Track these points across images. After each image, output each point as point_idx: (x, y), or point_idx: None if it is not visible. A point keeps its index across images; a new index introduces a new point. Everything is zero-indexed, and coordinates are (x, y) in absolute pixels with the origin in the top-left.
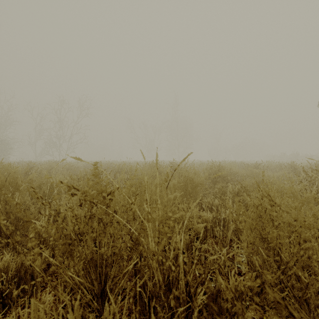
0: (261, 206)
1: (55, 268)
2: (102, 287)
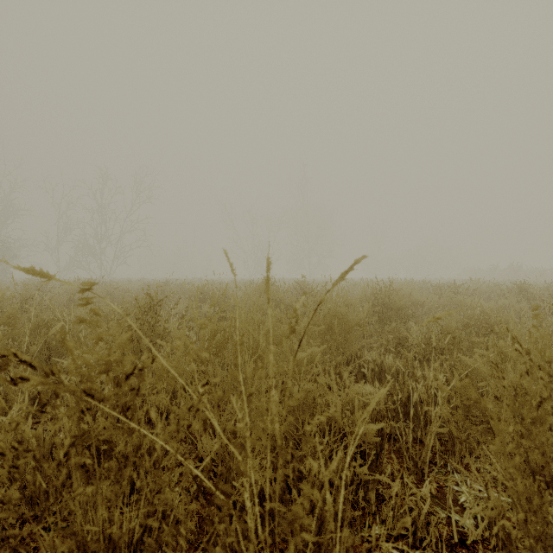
0: (523, 388)
1: None
2: None
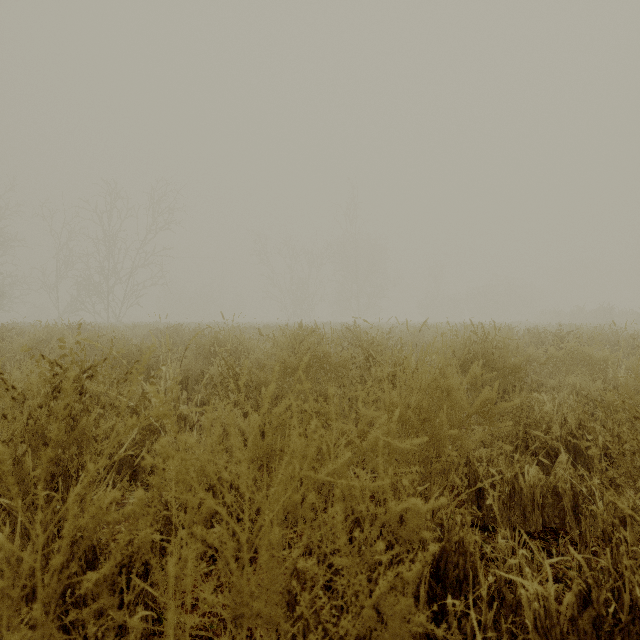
0: None
1: None
2: None
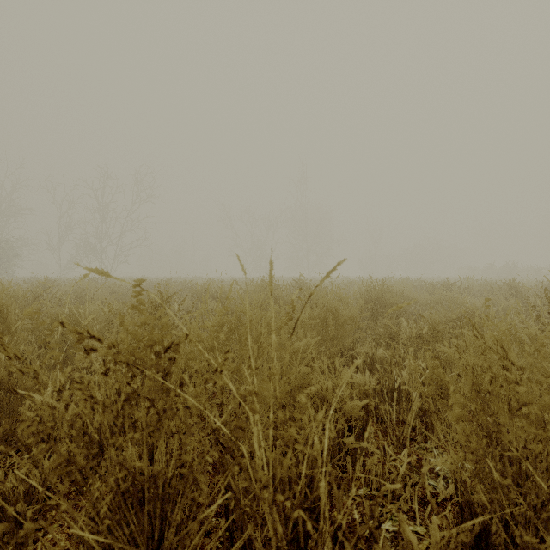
0: (480, 367)
1: (33, 528)
2: (156, 545)
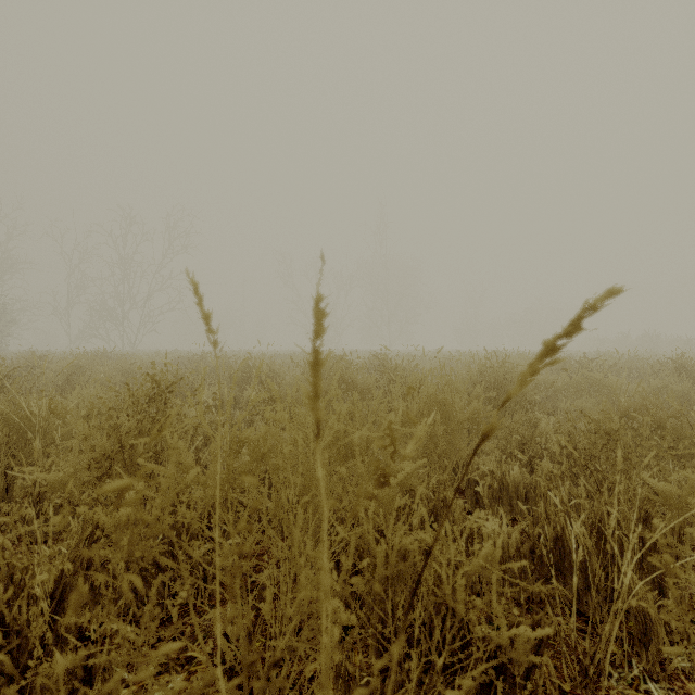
0: None
1: None
2: None
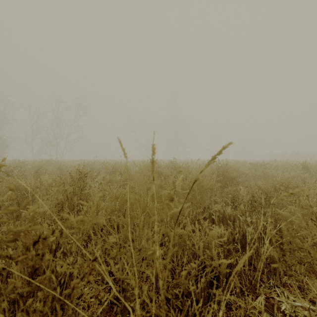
0: None
1: None
2: None
